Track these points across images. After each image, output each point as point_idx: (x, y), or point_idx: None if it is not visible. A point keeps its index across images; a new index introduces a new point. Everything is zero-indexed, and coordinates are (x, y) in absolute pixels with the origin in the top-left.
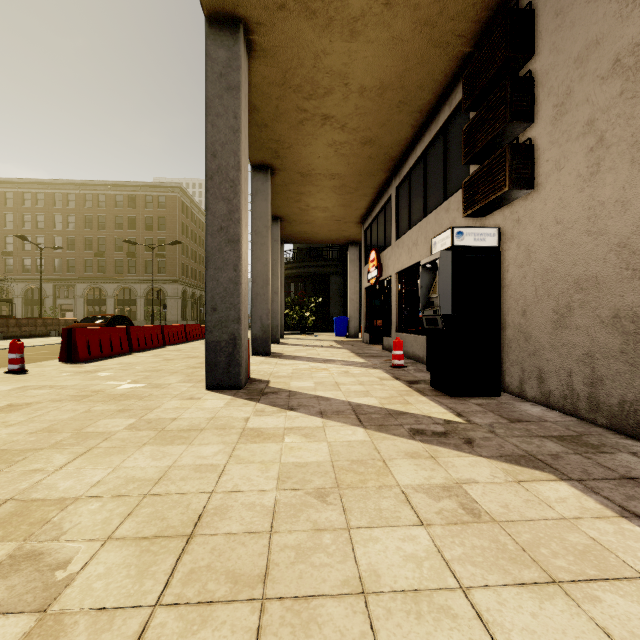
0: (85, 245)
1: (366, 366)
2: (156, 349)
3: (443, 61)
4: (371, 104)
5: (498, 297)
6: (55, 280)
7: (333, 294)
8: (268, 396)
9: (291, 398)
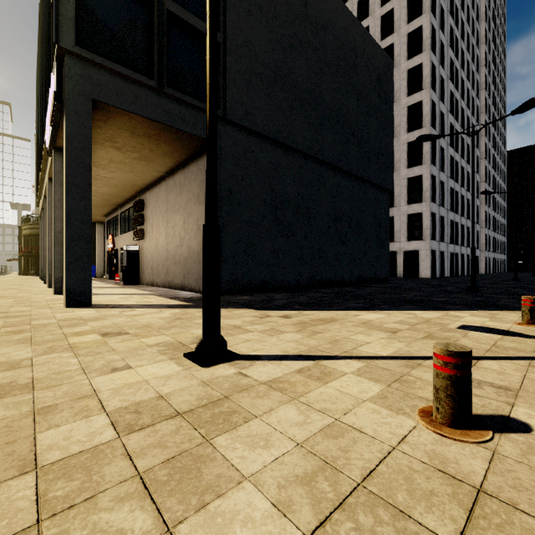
0: None
1: (105, 283)
2: None
3: (129, 194)
4: (106, 195)
5: (139, 262)
6: None
7: None
8: None
9: None
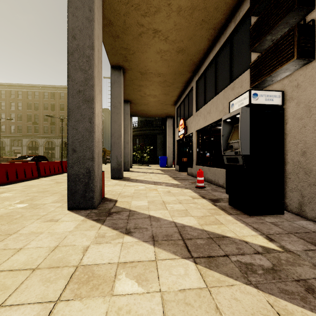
0: (27, 118)
1: (180, 187)
2: (56, 175)
3: None
4: (184, 21)
5: (282, 142)
6: (11, 137)
7: (158, 144)
8: (112, 216)
9: (130, 219)
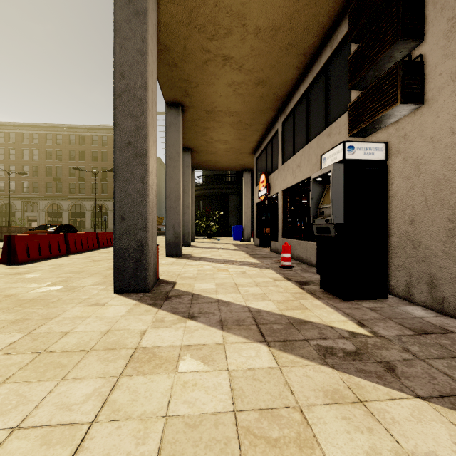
0: (46, 172)
1: (260, 266)
2: (90, 251)
3: (328, 2)
4: (264, 46)
5: (386, 207)
6: (23, 198)
7: (231, 209)
8: (171, 300)
9: (193, 303)
